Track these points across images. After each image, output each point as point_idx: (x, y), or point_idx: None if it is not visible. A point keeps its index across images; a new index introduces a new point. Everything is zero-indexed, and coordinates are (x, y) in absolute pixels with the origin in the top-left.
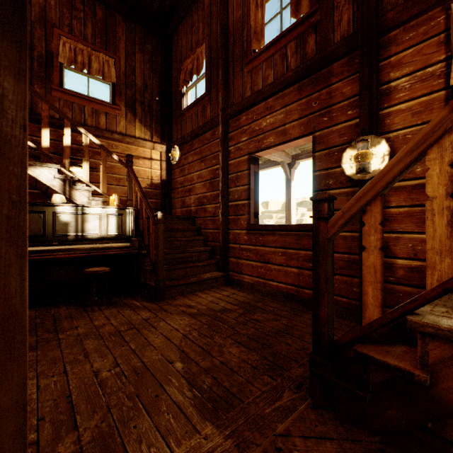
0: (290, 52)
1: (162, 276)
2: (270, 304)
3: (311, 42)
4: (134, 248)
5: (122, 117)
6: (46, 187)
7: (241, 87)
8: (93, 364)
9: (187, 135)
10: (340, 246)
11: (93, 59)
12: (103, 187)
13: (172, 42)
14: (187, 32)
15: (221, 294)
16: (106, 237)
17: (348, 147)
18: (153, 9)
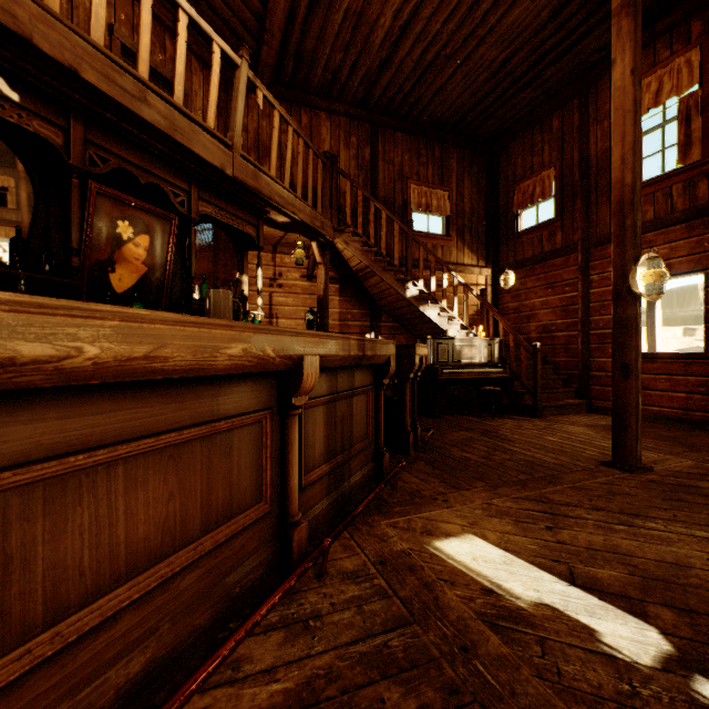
0: (676, 193)
1: (539, 397)
2: (654, 425)
3: (703, 188)
4: (506, 373)
5: (453, 247)
6: (422, 322)
7: (608, 218)
8: (552, 437)
9: (527, 260)
10: None
11: (432, 197)
12: (466, 320)
13: (499, 159)
14: (524, 151)
15: (592, 417)
16: (481, 363)
17: None
18: (485, 134)
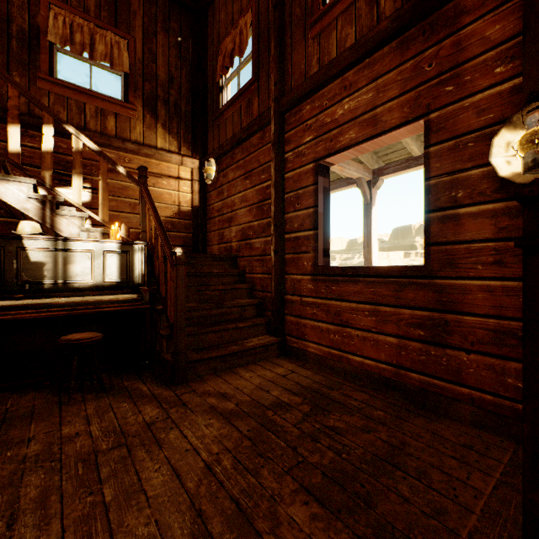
0: None
1: (183, 346)
2: (352, 394)
3: None
4: (144, 301)
5: (138, 121)
6: (20, 212)
7: (304, 62)
8: None
9: (227, 143)
10: (480, 304)
11: (97, 39)
12: (103, 213)
13: (207, 20)
14: (226, 0)
15: (274, 371)
16: (102, 285)
17: (504, 126)
18: None
